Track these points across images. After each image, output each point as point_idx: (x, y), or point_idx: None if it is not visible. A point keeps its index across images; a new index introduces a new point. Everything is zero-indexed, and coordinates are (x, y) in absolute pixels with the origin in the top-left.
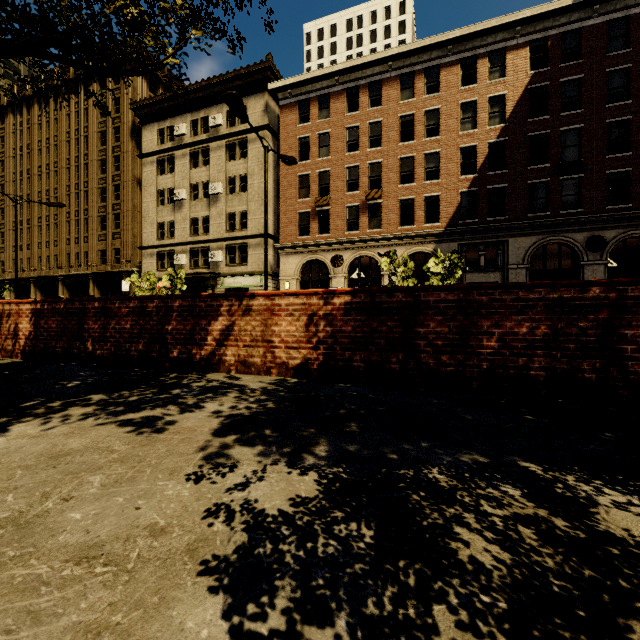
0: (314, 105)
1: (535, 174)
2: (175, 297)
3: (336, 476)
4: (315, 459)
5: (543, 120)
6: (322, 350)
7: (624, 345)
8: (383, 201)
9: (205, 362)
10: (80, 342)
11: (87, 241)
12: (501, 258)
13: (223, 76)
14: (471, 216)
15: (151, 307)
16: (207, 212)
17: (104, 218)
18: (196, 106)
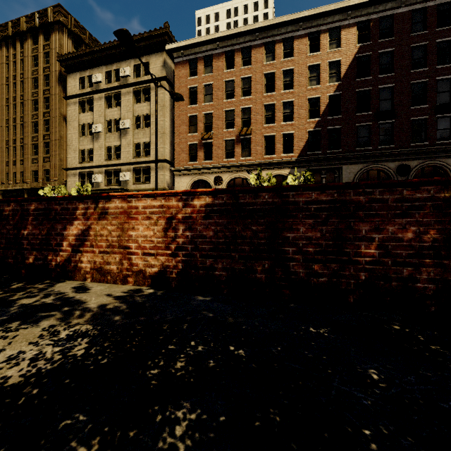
0: (201, 63)
1: (361, 119)
2: (31, 200)
3: None
4: None
5: (367, 80)
6: (181, 257)
7: None
8: (252, 136)
9: (60, 269)
10: None
11: (23, 163)
12: (337, 180)
13: None
14: (315, 149)
15: (7, 210)
16: (118, 142)
17: (36, 145)
18: (110, 60)
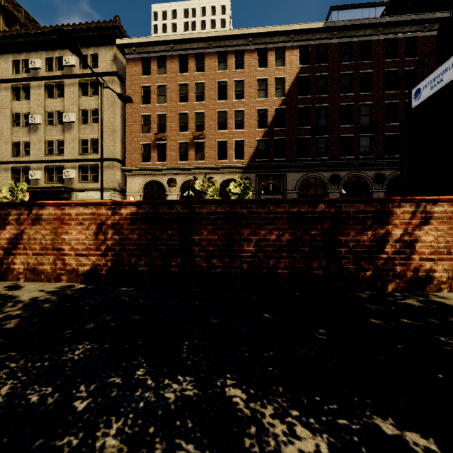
0: (154, 63)
1: (302, 132)
2: None
3: None
4: None
5: (306, 98)
6: (110, 256)
7: (340, 248)
8: (206, 141)
9: None
10: None
11: None
12: (282, 186)
13: (76, 25)
14: (265, 157)
15: None
16: (61, 136)
17: None
18: (51, 46)
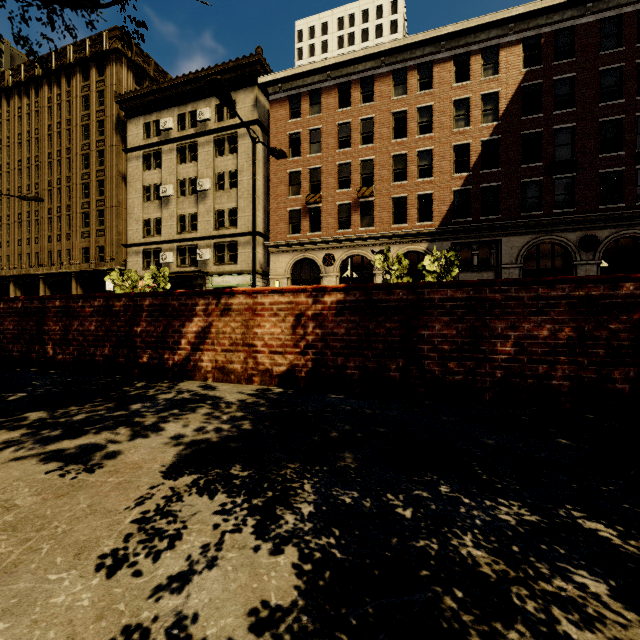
0: (305, 100)
1: (528, 173)
2: (145, 295)
3: (325, 555)
4: (296, 519)
5: (536, 118)
6: (311, 355)
7: None
8: (375, 199)
9: (178, 369)
10: (39, 345)
11: (70, 238)
12: (494, 257)
13: (211, 69)
14: (464, 215)
15: (118, 306)
16: (195, 209)
17: (87, 214)
18: (183, 100)
